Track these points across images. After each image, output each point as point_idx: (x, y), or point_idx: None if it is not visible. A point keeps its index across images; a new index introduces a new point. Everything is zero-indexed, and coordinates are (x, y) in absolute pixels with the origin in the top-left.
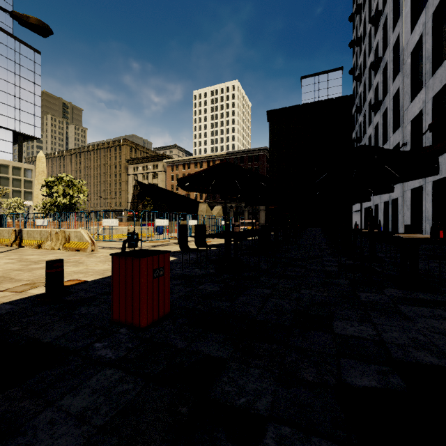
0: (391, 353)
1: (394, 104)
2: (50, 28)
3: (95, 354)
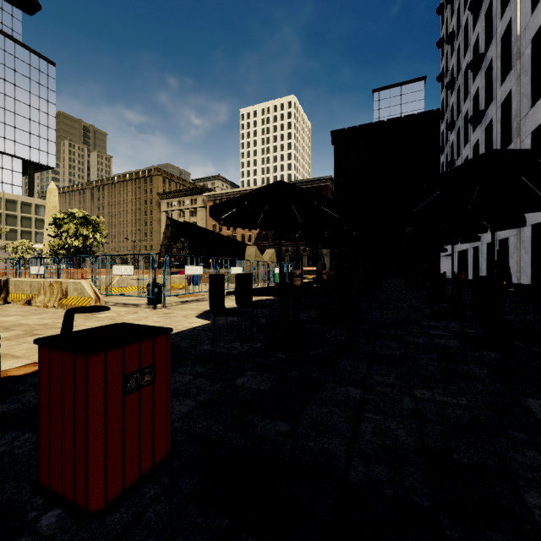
0: None
1: (502, 113)
2: (36, 1)
3: None
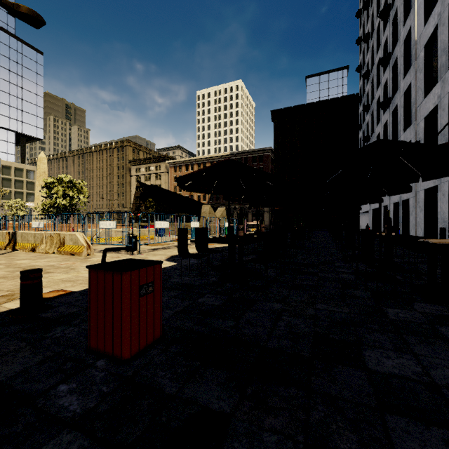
0: None
1: (404, 101)
2: (42, 19)
3: (56, 404)
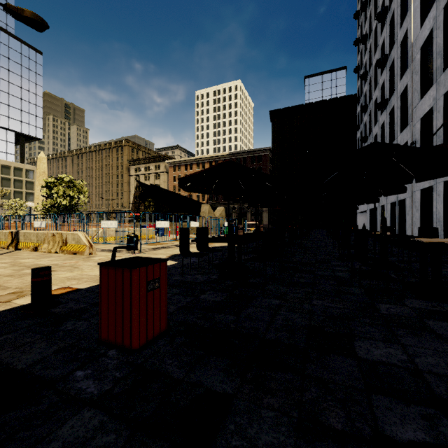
0: (432, 387)
1: (401, 102)
2: (46, 22)
3: (75, 387)
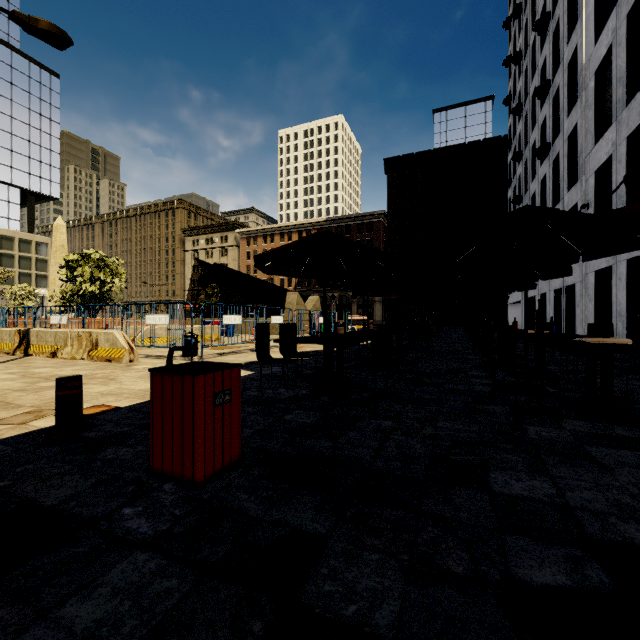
0: (583, 526)
1: (569, 147)
2: (69, 37)
3: (122, 526)
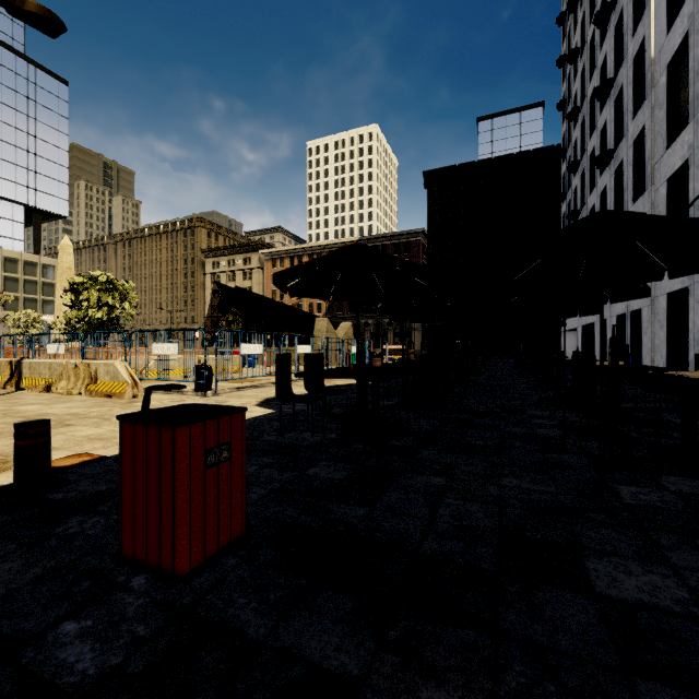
0: None
1: (634, 154)
2: (61, 22)
3: (53, 659)
